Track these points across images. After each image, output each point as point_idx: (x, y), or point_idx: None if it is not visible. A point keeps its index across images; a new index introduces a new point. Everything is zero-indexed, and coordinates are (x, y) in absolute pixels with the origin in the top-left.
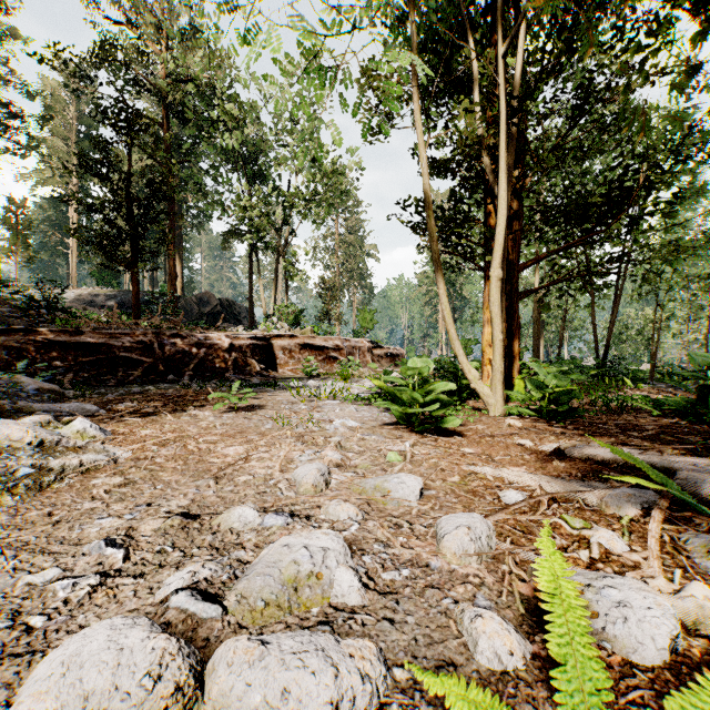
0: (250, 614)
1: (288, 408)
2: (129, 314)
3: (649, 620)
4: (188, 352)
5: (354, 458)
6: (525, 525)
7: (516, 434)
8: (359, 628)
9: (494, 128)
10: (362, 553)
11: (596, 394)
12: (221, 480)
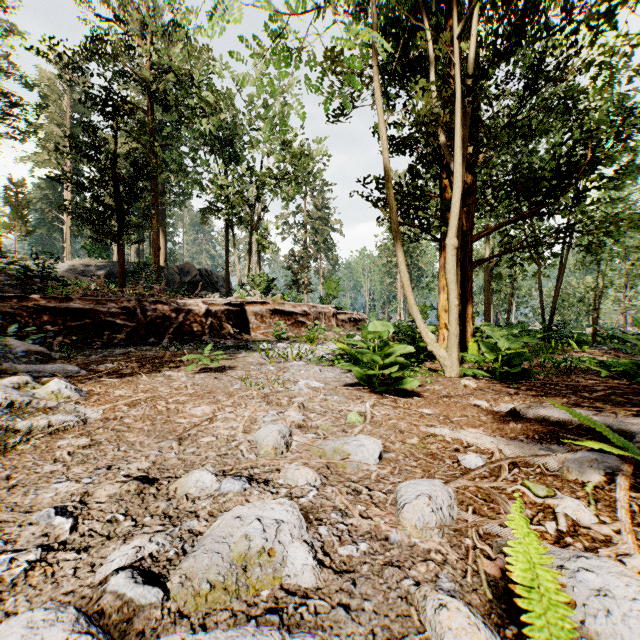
0: (193, 598)
1: (257, 369)
2: (116, 283)
3: (635, 615)
4: (168, 317)
5: (316, 419)
6: (486, 492)
7: (472, 394)
8: (312, 617)
9: (449, 107)
10: (318, 523)
11: (545, 356)
12: (184, 442)
